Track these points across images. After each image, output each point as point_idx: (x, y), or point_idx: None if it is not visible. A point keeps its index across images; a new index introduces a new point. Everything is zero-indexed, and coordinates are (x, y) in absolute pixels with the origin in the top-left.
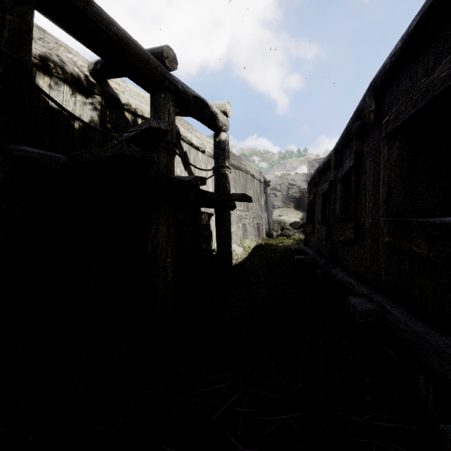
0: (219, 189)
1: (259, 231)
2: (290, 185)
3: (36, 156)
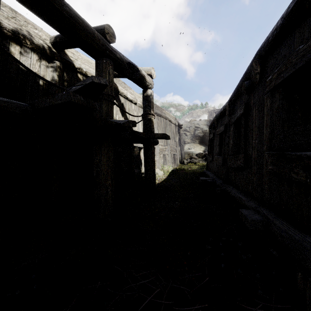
0: (146, 130)
1: (175, 159)
2: (196, 128)
3: (1, 102)
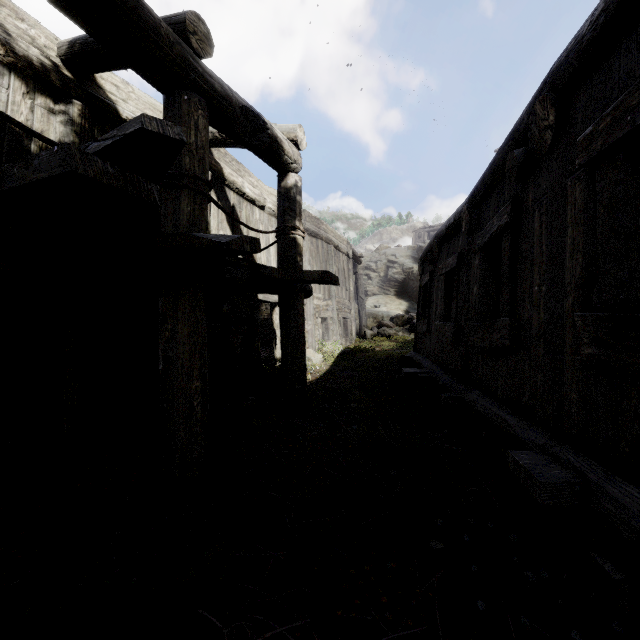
0: (286, 264)
1: (347, 329)
2: (390, 263)
3: None
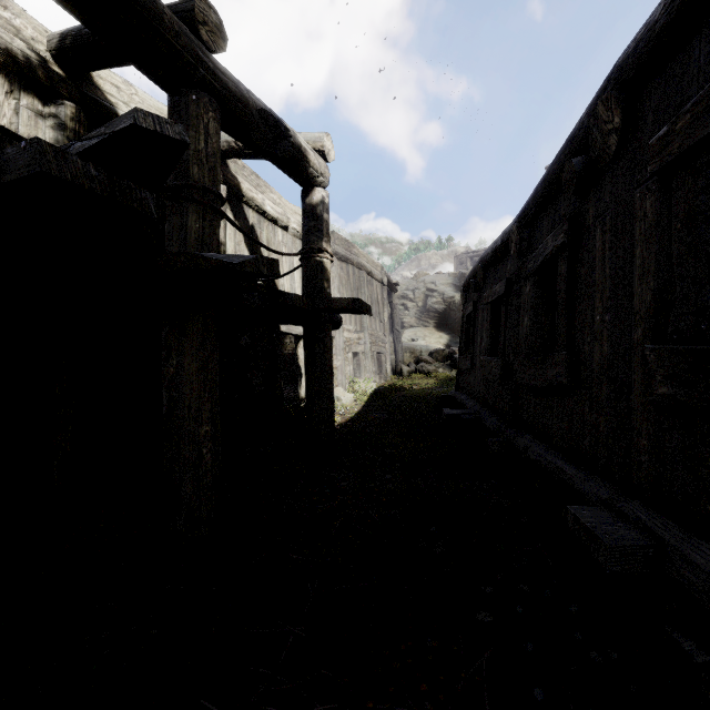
0: (311, 291)
1: (381, 365)
2: (429, 291)
3: None
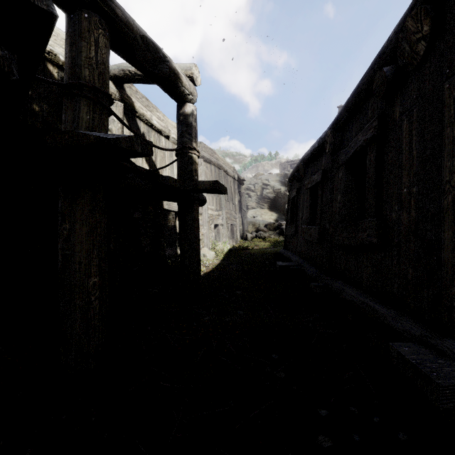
0: (183, 178)
1: (233, 233)
2: (264, 185)
3: None
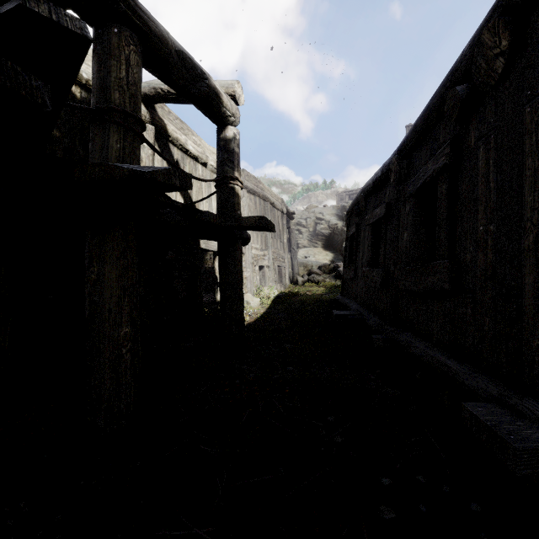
0: (224, 213)
1: (281, 276)
2: (318, 220)
3: None
